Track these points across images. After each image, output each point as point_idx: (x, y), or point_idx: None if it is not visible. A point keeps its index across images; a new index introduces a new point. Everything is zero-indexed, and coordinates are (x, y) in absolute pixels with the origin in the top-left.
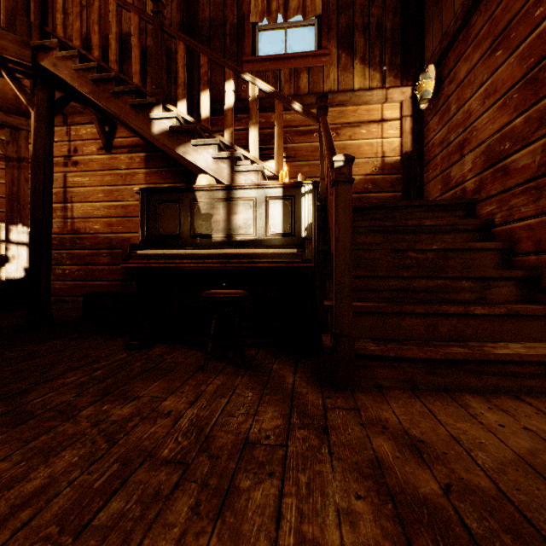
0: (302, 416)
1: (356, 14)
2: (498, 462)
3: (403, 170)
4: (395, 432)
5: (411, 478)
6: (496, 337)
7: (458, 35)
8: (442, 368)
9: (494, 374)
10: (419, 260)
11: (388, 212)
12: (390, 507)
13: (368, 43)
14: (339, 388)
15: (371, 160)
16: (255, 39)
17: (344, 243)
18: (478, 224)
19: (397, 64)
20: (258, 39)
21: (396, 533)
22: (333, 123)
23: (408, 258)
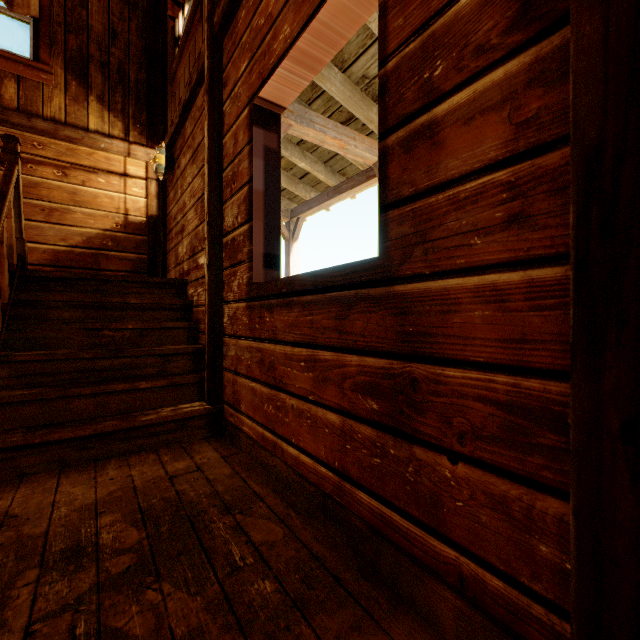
0: None
1: (92, 44)
2: (72, 510)
3: (148, 233)
4: None
5: None
6: (161, 404)
7: (181, 129)
8: (94, 442)
9: (140, 437)
10: (116, 338)
11: (101, 284)
12: None
13: (108, 83)
14: None
15: (112, 215)
16: None
17: None
18: (181, 304)
19: (144, 121)
20: None
21: None
22: (60, 159)
23: (104, 336)
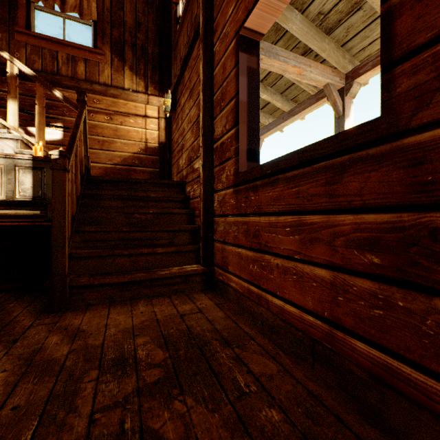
0: (3, 336)
1: (126, 33)
2: (118, 331)
3: (160, 154)
4: (70, 330)
5: (55, 351)
6: (171, 264)
7: (181, 79)
8: (130, 287)
9: (159, 286)
10: (142, 219)
11: (132, 185)
12: (23, 369)
13: (135, 57)
14: (55, 311)
15: (138, 143)
16: (31, 15)
17: (59, 211)
18: (182, 198)
19: (157, 80)
20: (34, 16)
21: (14, 381)
22: (108, 109)
23: (135, 218)
